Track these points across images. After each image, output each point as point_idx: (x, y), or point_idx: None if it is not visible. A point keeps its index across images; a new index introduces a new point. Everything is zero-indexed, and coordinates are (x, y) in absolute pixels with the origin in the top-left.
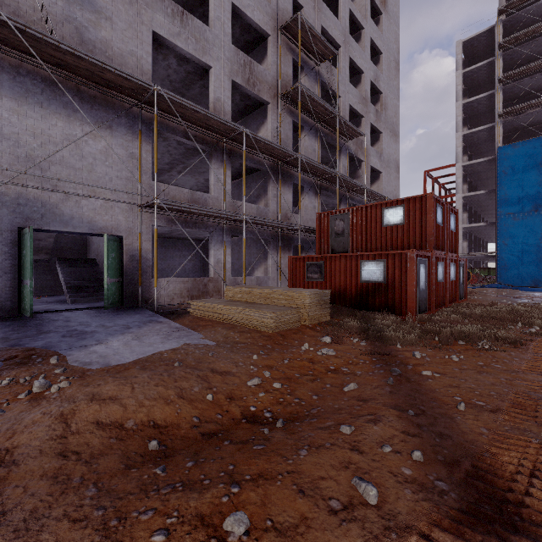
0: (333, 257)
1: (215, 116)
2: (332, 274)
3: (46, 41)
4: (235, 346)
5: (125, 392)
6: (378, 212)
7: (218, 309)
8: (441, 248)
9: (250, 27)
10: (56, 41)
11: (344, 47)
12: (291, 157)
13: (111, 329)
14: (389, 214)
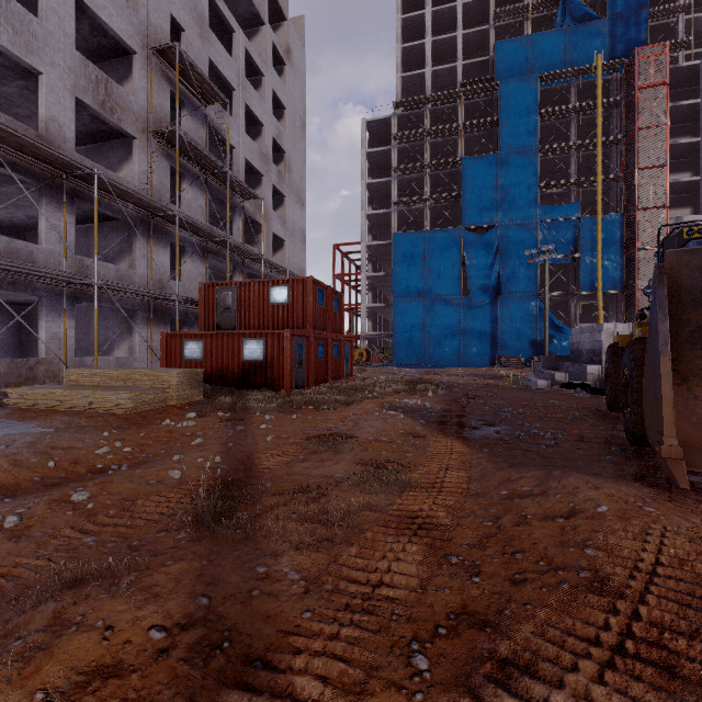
0: (214, 334)
1: (49, 147)
2: (213, 353)
3: None
4: (81, 430)
5: None
6: (265, 289)
7: (55, 395)
8: (323, 328)
9: (106, 31)
10: None
11: (239, 91)
12: (167, 213)
13: None
14: (276, 293)
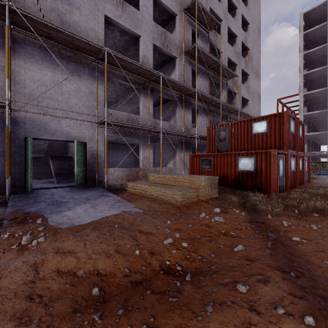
0: (219, 154)
1: (143, 66)
2: (218, 166)
3: (39, 21)
4: (155, 214)
5: (79, 247)
6: (249, 125)
7: (144, 188)
8: (293, 148)
9: (164, 10)
10: (45, 21)
11: (224, 20)
12: (191, 91)
13: (77, 200)
14: (257, 126)
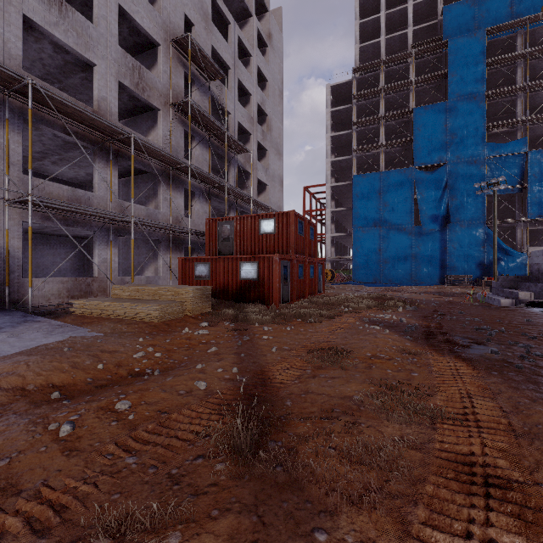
0: (218, 258)
1: (101, 118)
2: (217, 274)
3: None
4: (122, 335)
5: (21, 368)
6: (256, 222)
7: (104, 306)
8: (302, 253)
9: (139, 31)
10: None
11: (233, 69)
12: (182, 165)
13: None
14: (265, 225)
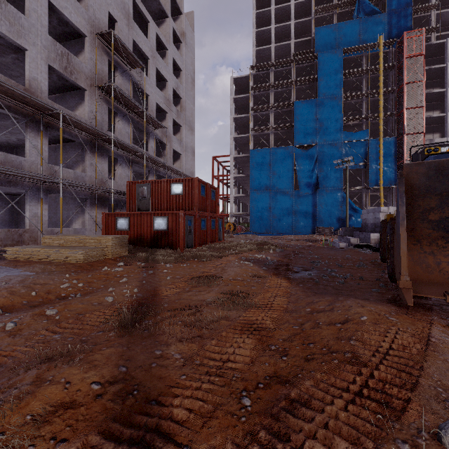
0: (136, 213)
1: (32, 96)
2: (135, 226)
3: None
4: (52, 273)
5: None
6: (168, 185)
7: (36, 252)
8: (205, 210)
9: (68, 23)
10: None
11: (152, 59)
12: (106, 137)
13: None
14: (175, 187)
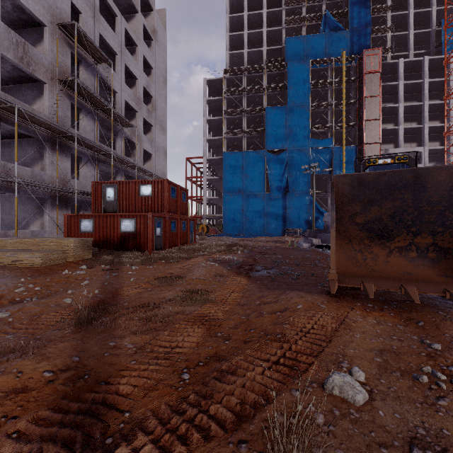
0: (101, 215)
1: None
2: (101, 228)
3: None
4: (5, 278)
5: None
6: (136, 186)
7: None
8: (175, 212)
9: (24, 9)
10: None
11: (120, 55)
12: (68, 134)
13: None
14: (144, 189)
